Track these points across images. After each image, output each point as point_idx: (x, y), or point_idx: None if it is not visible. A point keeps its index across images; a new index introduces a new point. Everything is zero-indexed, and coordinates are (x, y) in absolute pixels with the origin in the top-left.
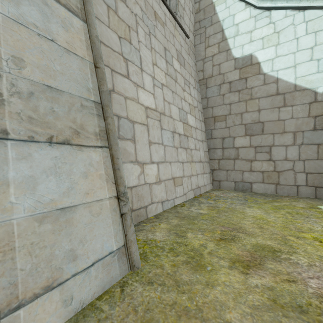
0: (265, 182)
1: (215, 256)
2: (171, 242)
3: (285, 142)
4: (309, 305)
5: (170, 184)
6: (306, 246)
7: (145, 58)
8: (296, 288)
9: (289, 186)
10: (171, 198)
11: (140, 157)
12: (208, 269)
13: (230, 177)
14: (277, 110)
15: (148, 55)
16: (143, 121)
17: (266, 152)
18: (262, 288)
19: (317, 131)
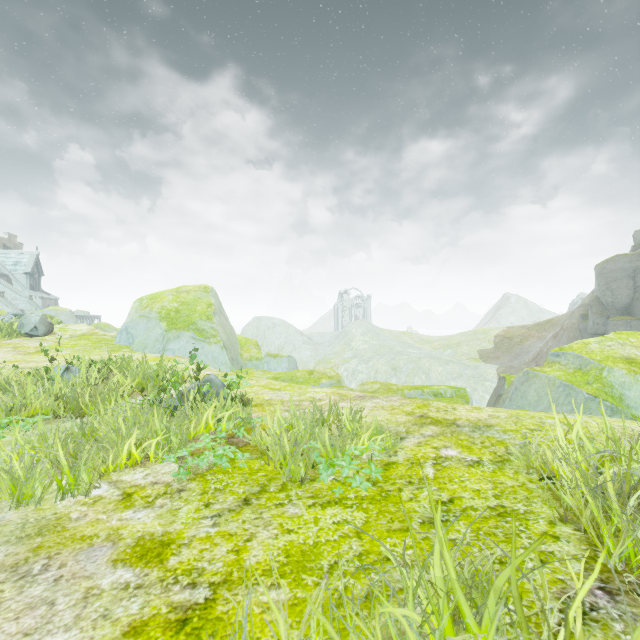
0: None
1: None
2: None
3: None
4: None
5: None
6: None
7: None
8: None
9: None
10: None
11: None
12: None
13: None
14: None
15: None
16: None
17: None
18: None
19: None
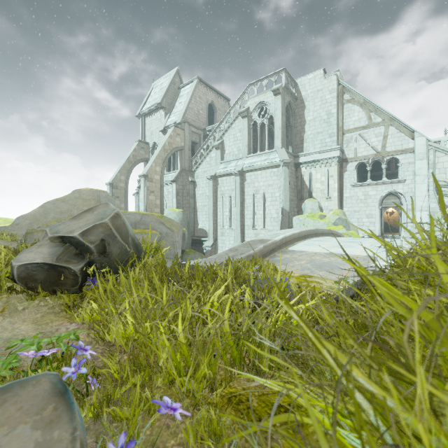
0: None
1: None
2: None
3: None
4: None
5: None
6: None
7: None
8: None
9: None
10: None
11: None
12: None
13: None
14: None
15: None
16: None
17: None
18: None
19: None
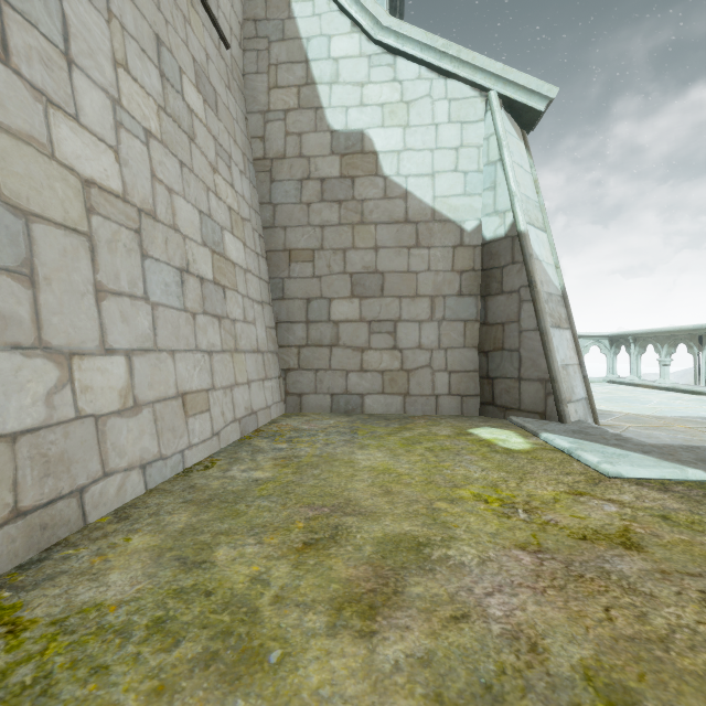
0: (387, 393)
1: (293, 605)
2: (161, 596)
3: (419, 315)
4: (502, 675)
5: (171, 413)
6: (467, 517)
7: (85, 31)
8: (472, 634)
9: (425, 398)
10: (176, 449)
11: (58, 332)
12: (272, 662)
13: (322, 386)
14: (407, 252)
15: (97, 29)
16: (73, 220)
17: (388, 332)
18: (408, 668)
19: (463, 298)
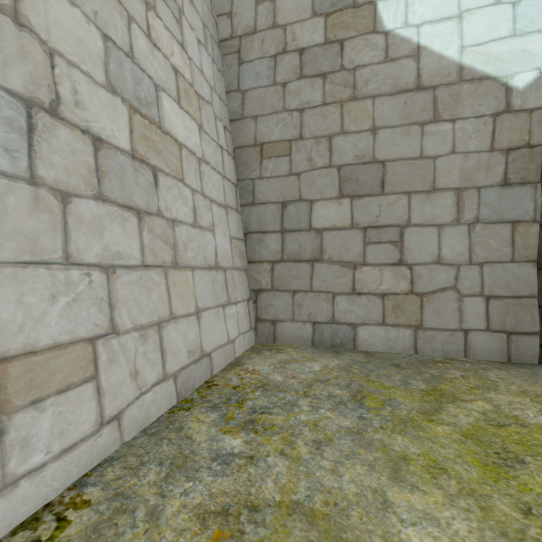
0: (389, 324)
1: None
2: None
3: (438, 216)
4: None
5: None
6: None
7: None
8: None
9: (446, 333)
10: None
11: None
12: None
13: (301, 312)
14: (419, 130)
15: None
16: None
17: (391, 241)
18: None
19: (511, 189)
